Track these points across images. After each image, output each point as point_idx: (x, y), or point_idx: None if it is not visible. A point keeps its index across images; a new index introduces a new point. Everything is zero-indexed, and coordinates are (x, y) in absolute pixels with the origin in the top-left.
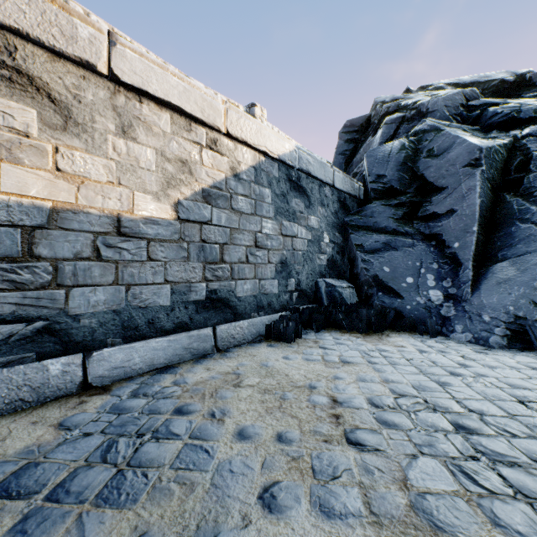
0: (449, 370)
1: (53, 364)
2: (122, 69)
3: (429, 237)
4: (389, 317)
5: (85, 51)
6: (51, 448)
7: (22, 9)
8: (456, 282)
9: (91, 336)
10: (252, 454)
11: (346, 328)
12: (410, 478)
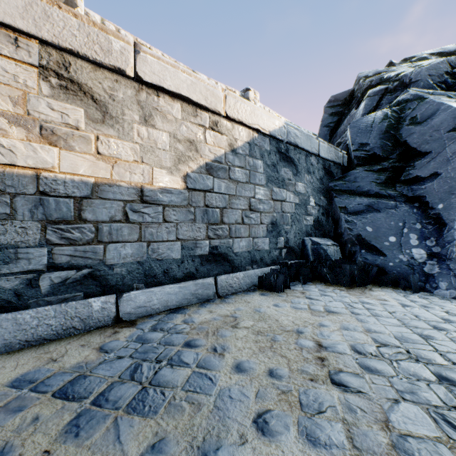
0: (432, 324)
1: (95, 302)
2: (144, 71)
3: (412, 199)
4: (372, 273)
5: (117, 60)
6: (95, 365)
7: (74, 34)
8: (440, 241)
9: (122, 281)
10: (248, 385)
11: (331, 281)
12: (392, 420)
